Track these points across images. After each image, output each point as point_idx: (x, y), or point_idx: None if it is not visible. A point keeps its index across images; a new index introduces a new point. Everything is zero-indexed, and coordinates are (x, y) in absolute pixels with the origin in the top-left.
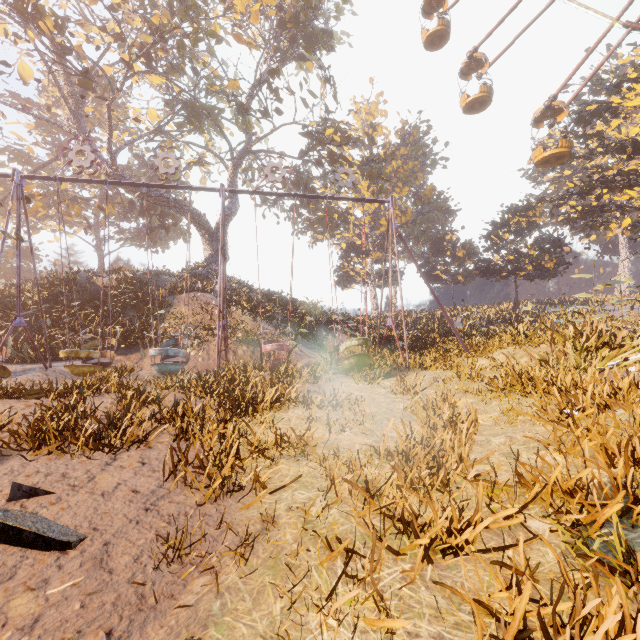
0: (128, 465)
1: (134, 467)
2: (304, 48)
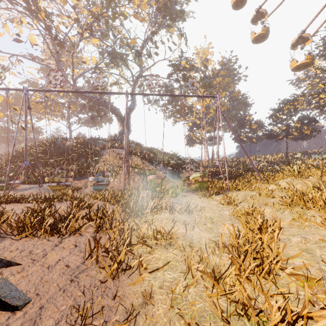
0: (67, 246)
1: (70, 248)
2: (170, 18)
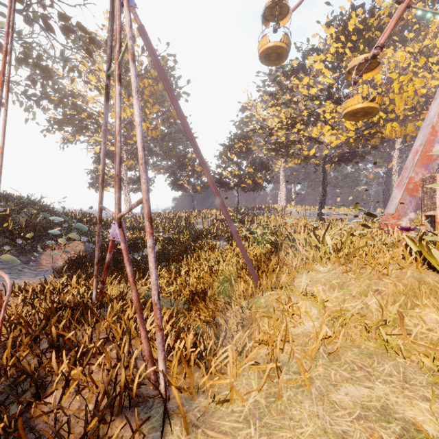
0: None
1: None
2: None
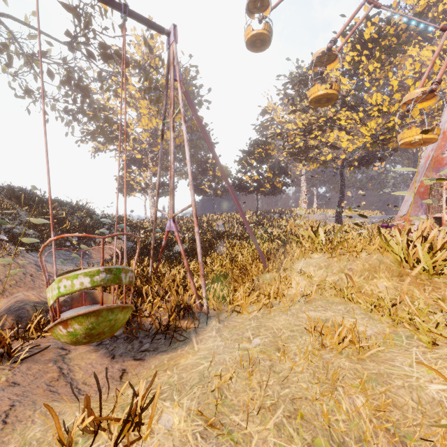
0: None
1: None
2: None
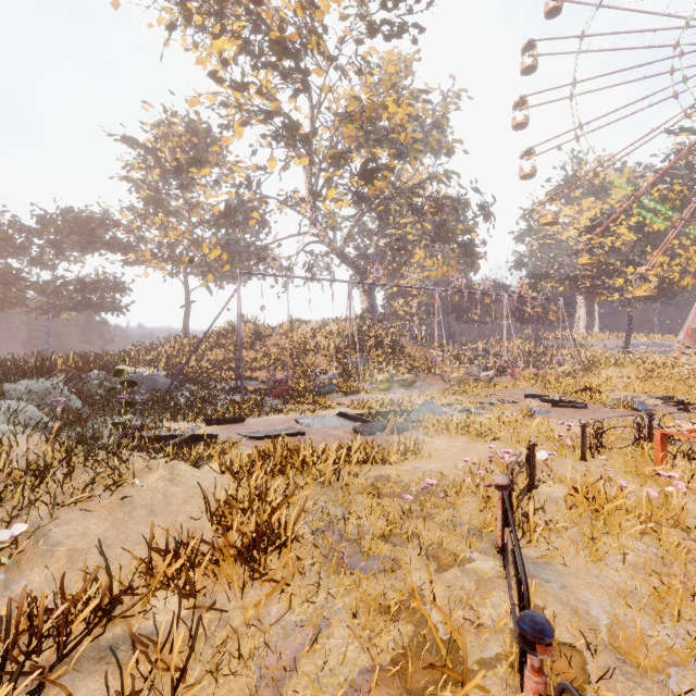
0: None
1: None
2: (472, 189)
